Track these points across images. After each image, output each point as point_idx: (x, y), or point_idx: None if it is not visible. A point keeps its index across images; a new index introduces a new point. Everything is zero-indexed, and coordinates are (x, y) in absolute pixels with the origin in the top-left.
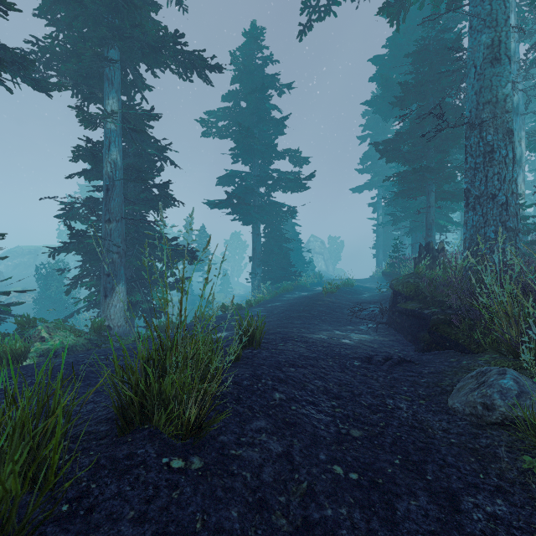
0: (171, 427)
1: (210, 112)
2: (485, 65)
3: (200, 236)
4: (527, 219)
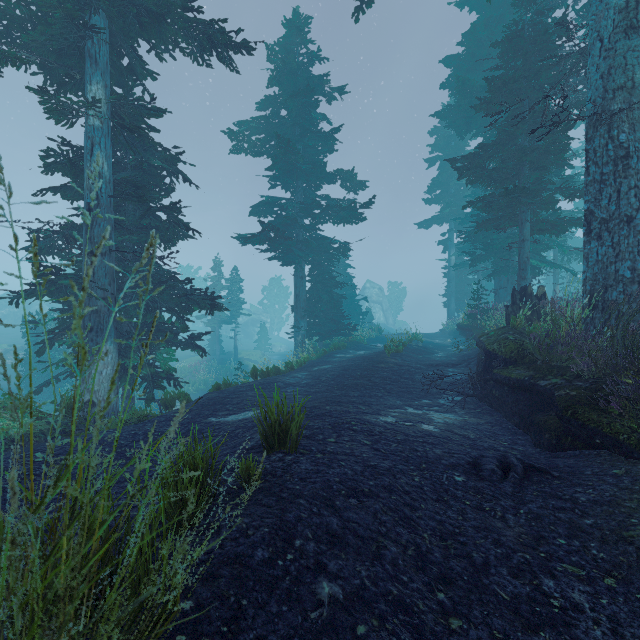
0: None
1: (241, 123)
2: (616, 36)
3: (232, 281)
4: None
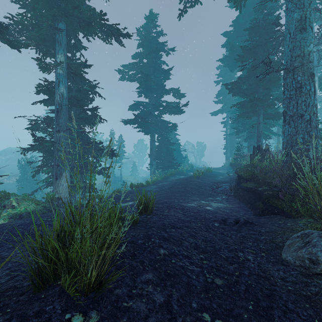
0: (73, 289)
1: (124, 65)
2: (296, 32)
3: (119, 141)
4: (320, 130)
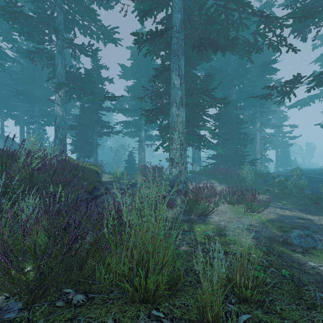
0: None
1: None
2: None
3: None
4: None
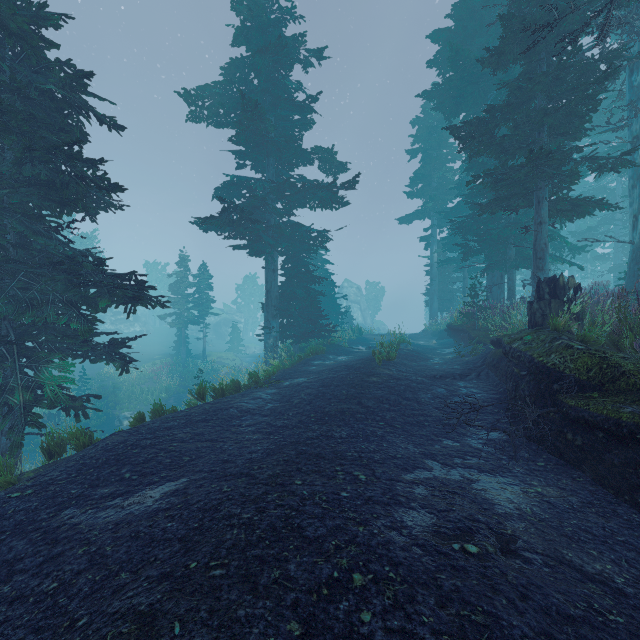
0: None
1: (202, 88)
2: None
3: (200, 277)
4: None
